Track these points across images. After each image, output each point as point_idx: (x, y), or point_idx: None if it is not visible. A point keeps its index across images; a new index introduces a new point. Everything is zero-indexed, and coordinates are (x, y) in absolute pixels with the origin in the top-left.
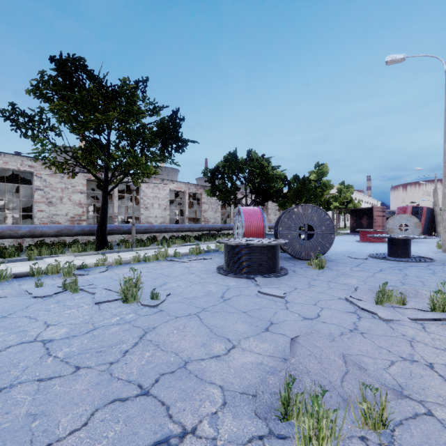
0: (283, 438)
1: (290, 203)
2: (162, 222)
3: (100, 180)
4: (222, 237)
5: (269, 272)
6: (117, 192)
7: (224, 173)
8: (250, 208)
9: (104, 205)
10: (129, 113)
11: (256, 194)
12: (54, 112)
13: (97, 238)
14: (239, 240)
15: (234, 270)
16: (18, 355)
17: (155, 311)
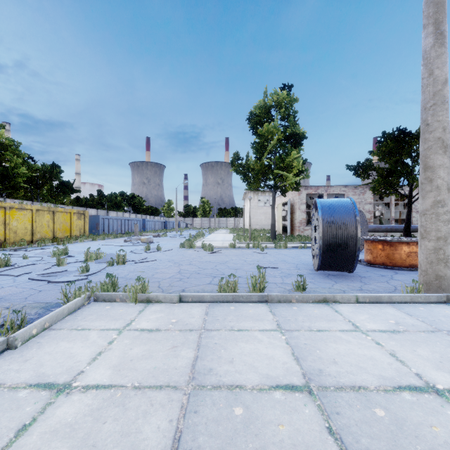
0: None
1: None
2: None
3: (405, 196)
4: None
5: None
6: (393, 201)
7: None
8: None
9: (409, 212)
10: None
11: None
12: (387, 162)
13: (405, 234)
14: None
15: None
16: None
17: None
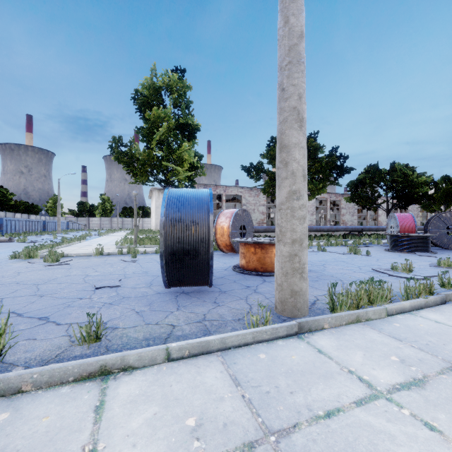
0: (438, 268)
1: (438, 205)
2: (310, 224)
3: None
4: (366, 236)
5: (423, 251)
6: None
7: (365, 183)
8: (402, 214)
9: None
10: (314, 160)
11: (398, 200)
12: (274, 166)
13: None
14: (400, 234)
15: (398, 250)
16: (344, 259)
17: (372, 257)
